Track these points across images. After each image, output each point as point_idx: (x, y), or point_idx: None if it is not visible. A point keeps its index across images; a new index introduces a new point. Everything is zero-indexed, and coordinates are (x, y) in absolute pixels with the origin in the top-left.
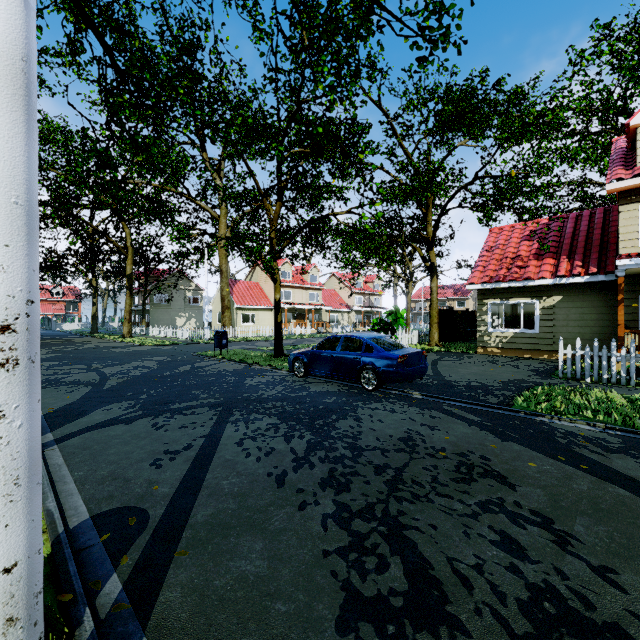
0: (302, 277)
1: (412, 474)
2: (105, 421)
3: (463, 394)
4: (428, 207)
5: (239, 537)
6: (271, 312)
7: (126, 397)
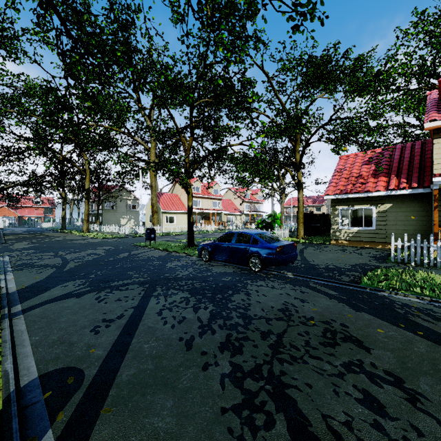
0: (208, 191)
1: (290, 339)
2: (61, 295)
3: (323, 274)
4: (296, 141)
5: (154, 395)
6: (186, 215)
7: (79, 276)
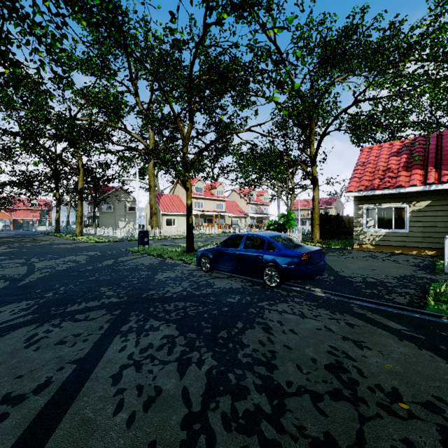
0: (211, 191)
1: None
2: None
3: (365, 292)
4: (311, 131)
5: None
6: None
7: (31, 295)
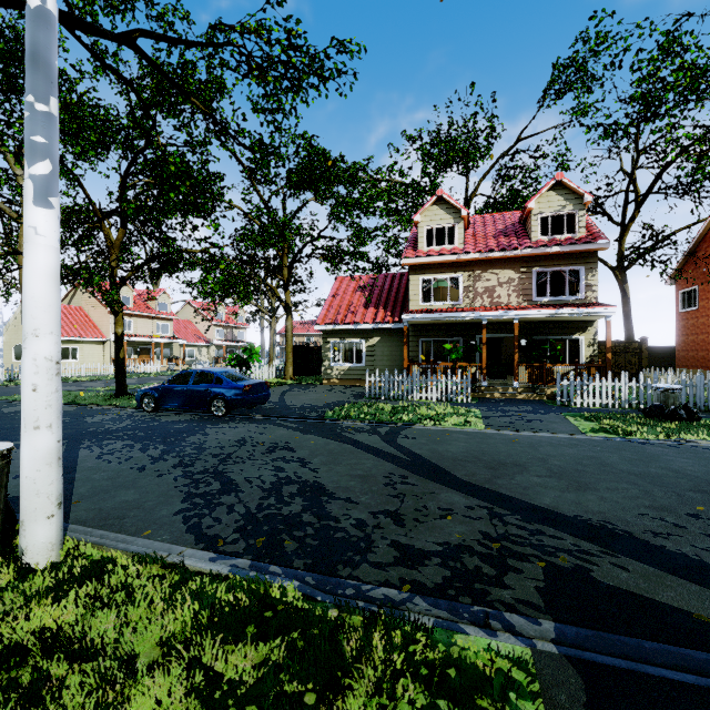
0: (147, 304)
1: (238, 454)
2: None
3: (295, 413)
4: (284, 252)
5: (117, 491)
6: (103, 345)
7: None
